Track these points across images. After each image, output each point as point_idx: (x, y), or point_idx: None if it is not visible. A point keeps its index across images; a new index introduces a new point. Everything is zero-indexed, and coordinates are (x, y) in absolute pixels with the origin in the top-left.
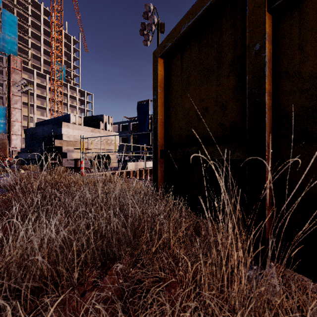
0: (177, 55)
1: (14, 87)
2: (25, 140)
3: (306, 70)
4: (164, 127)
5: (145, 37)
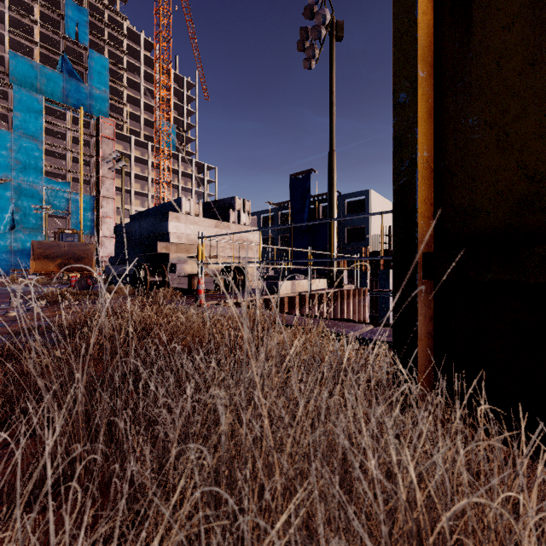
0: None
1: (104, 166)
2: (115, 244)
3: None
4: (436, 182)
5: (307, 53)
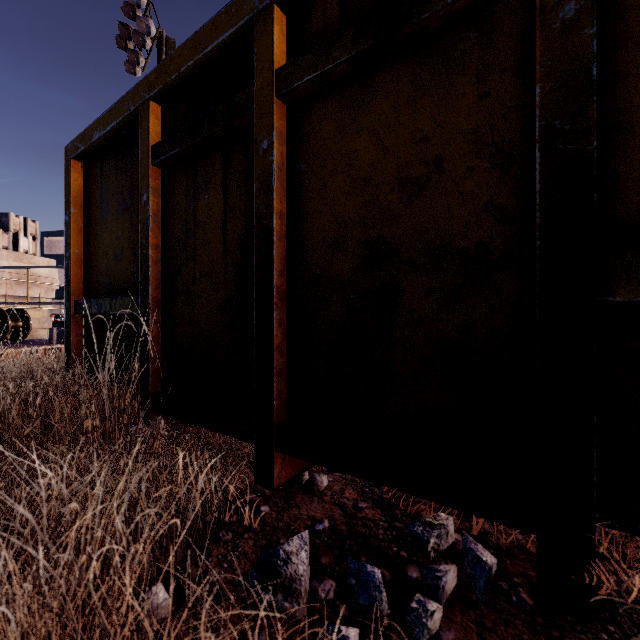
0: (97, 165)
1: None
2: None
3: (176, 231)
4: (84, 266)
5: (130, 55)
